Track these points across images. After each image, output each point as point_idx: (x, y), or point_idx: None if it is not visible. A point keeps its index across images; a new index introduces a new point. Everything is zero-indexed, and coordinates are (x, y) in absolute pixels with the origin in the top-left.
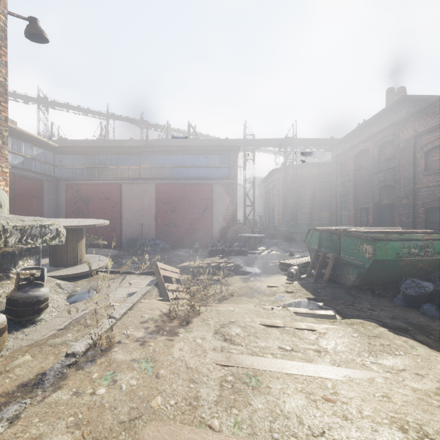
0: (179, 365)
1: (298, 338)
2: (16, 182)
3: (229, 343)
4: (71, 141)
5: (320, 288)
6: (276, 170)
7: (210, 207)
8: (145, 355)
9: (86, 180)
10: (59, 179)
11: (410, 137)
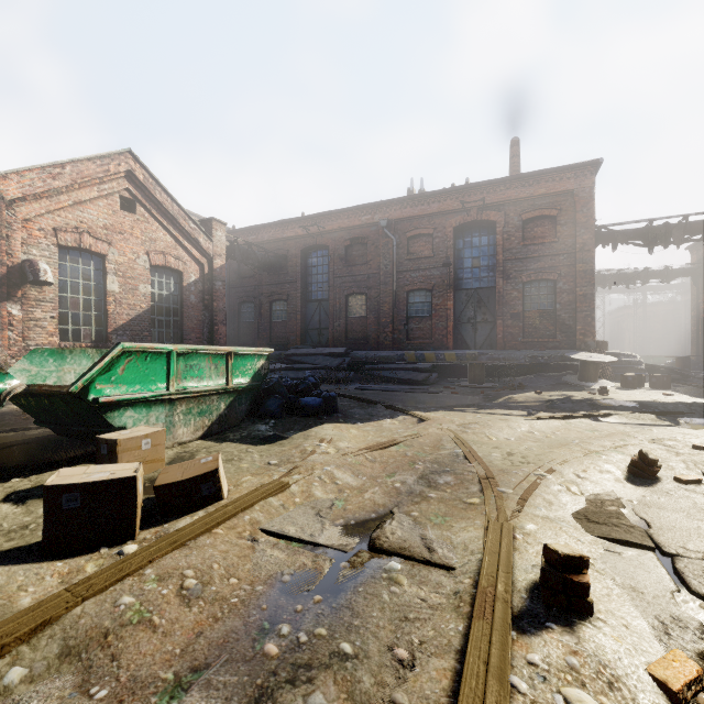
0: None
1: None
2: None
3: None
4: None
5: None
6: (625, 306)
7: None
8: None
9: None
10: None
11: None
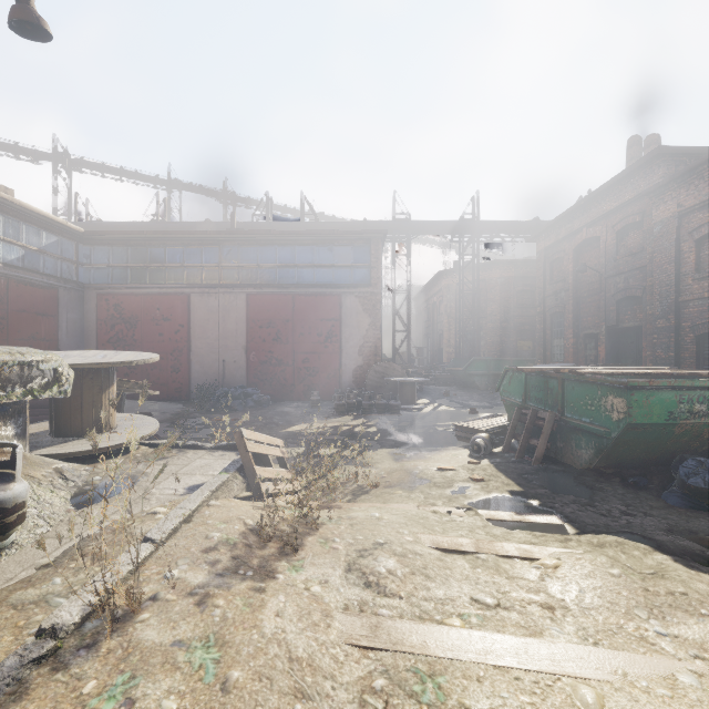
0: (274, 654)
1: (506, 577)
2: (11, 291)
3: (375, 592)
4: (108, 224)
5: (530, 472)
6: (444, 272)
7: (336, 332)
8: (204, 631)
9: (132, 288)
10: (86, 287)
11: (671, 215)
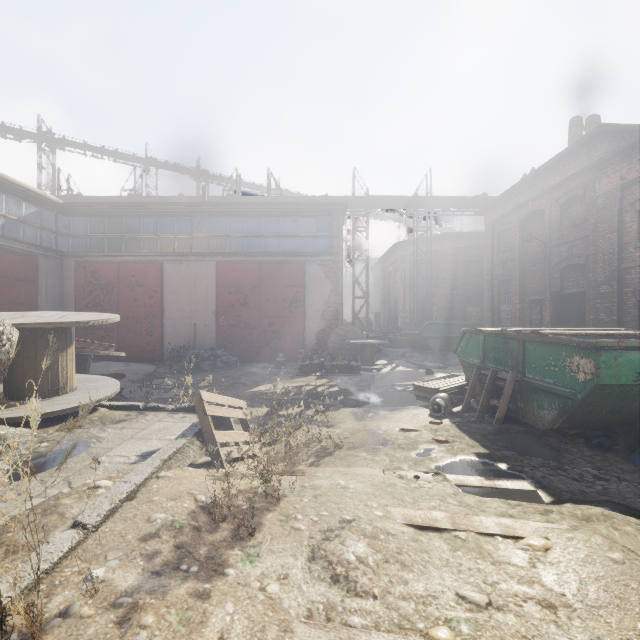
0: None
1: (491, 562)
2: None
3: (344, 590)
4: (89, 198)
5: (493, 433)
6: (399, 244)
7: (300, 298)
8: None
9: (108, 256)
10: (65, 255)
11: (614, 188)
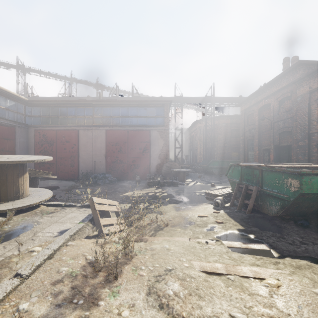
0: None
1: (248, 294)
2: None
3: (166, 314)
4: (42, 97)
5: (246, 218)
6: (198, 121)
7: (148, 148)
8: None
9: (51, 127)
10: (29, 126)
11: (306, 92)
